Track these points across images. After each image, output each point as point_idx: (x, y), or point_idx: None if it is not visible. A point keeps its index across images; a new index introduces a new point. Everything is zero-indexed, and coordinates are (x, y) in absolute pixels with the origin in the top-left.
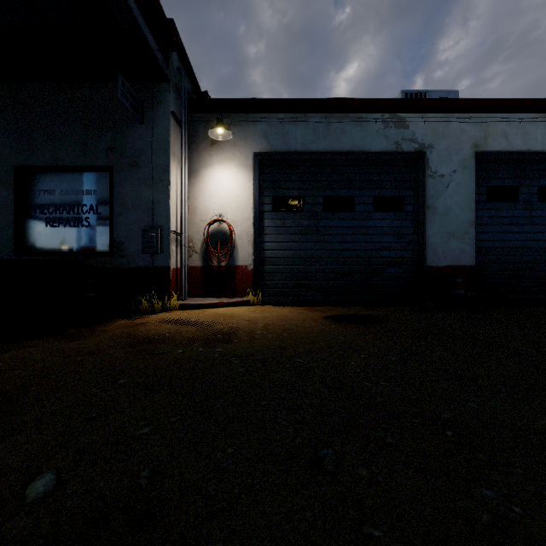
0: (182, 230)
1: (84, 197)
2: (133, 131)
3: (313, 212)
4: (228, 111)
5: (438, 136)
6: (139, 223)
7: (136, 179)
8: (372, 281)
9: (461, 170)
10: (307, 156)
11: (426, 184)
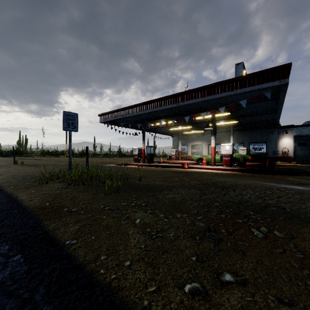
0: (278, 151)
1: (261, 146)
2: (270, 136)
3: (309, 146)
4: (287, 128)
5: None
6: (271, 150)
7: (271, 143)
8: None
9: None
10: (307, 135)
11: None
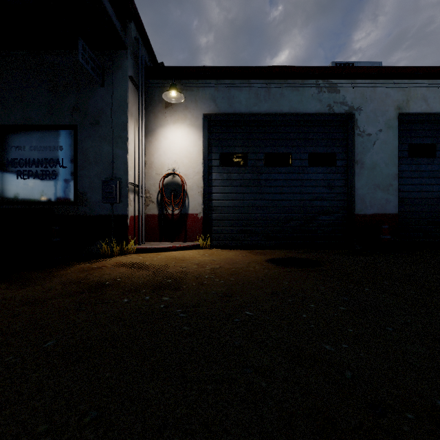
0: (139, 182)
1: (51, 152)
2: (95, 93)
3: (255, 167)
4: (180, 77)
5: (366, 99)
6: (100, 175)
7: (98, 136)
8: (307, 228)
9: (385, 129)
10: (250, 117)
11: (355, 142)
